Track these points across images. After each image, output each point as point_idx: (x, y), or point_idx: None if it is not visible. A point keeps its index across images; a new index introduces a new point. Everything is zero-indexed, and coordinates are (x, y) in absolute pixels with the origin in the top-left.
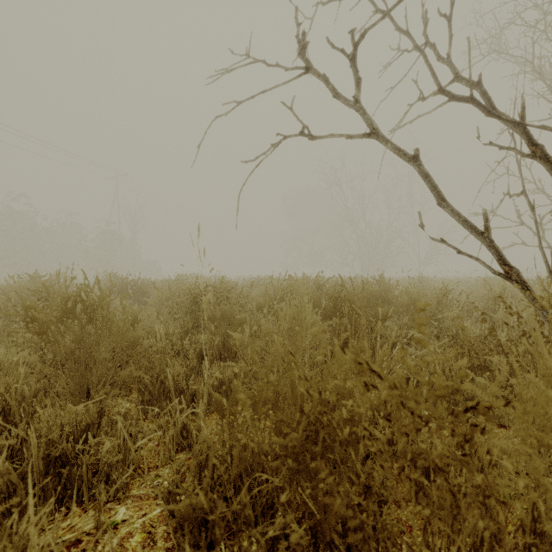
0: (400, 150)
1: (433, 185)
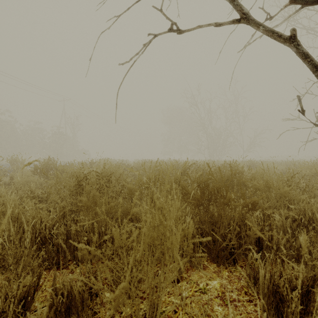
0: (274, 32)
1: (315, 66)
